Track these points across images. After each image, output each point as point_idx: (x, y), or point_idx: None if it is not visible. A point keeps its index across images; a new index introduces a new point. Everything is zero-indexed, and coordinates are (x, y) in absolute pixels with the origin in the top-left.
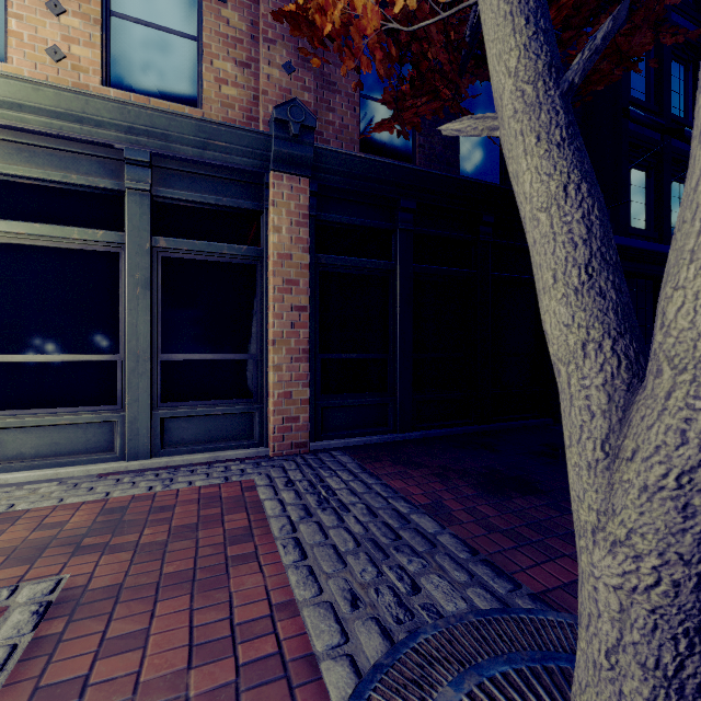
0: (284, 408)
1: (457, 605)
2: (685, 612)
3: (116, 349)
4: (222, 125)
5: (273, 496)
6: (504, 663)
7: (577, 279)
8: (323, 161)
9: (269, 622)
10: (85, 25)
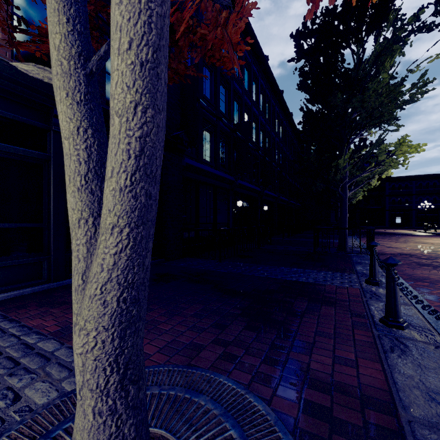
0: None
1: (50, 396)
2: (109, 354)
3: None
4: None
5: None
6: (69, 420)
7: (80, 183)
8: None
9: None
10: None
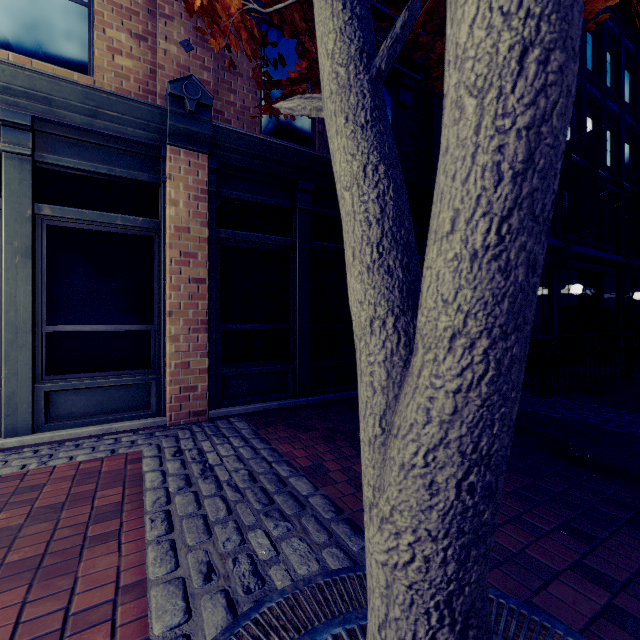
0: (181, 377)
1: (310, 567)
2: (435, 586)
3: None
4: (113, 94)
5: (157, 467)
6: (339, 624)
7: (370, 257)
8: (222, 139)
9: (112, 607)
10: None
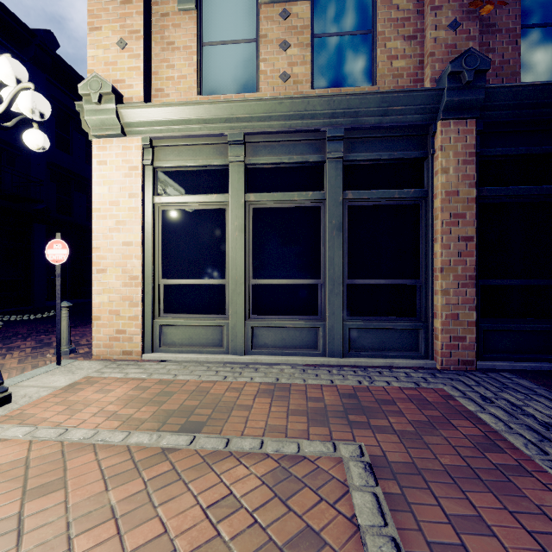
0: (451, 327)
1: None
2: None
3: (318, 276)
4: (401, 92)
5: (481, 409)
6: None
7: None
8: (491, 99)
9: None
10: (301, 51)
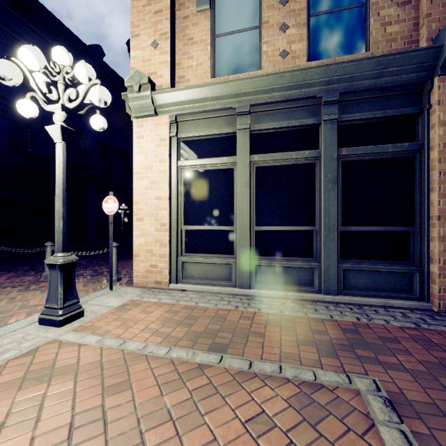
0: None
1: None
2: None
3: (313, 223)
4: (397, 54)
5: None
6: None
7: None
8: None
9: None
10: (298, 30)
